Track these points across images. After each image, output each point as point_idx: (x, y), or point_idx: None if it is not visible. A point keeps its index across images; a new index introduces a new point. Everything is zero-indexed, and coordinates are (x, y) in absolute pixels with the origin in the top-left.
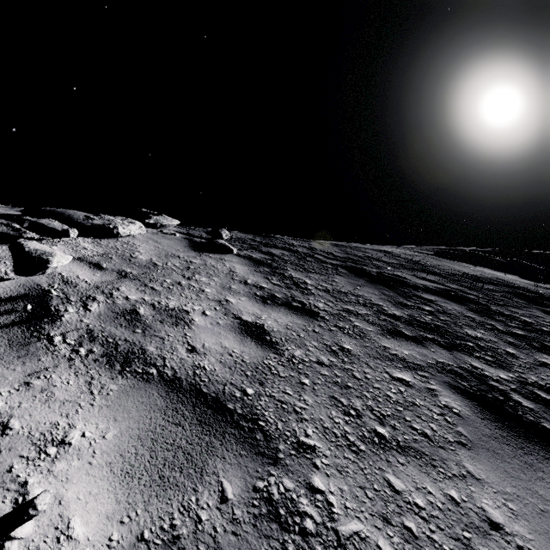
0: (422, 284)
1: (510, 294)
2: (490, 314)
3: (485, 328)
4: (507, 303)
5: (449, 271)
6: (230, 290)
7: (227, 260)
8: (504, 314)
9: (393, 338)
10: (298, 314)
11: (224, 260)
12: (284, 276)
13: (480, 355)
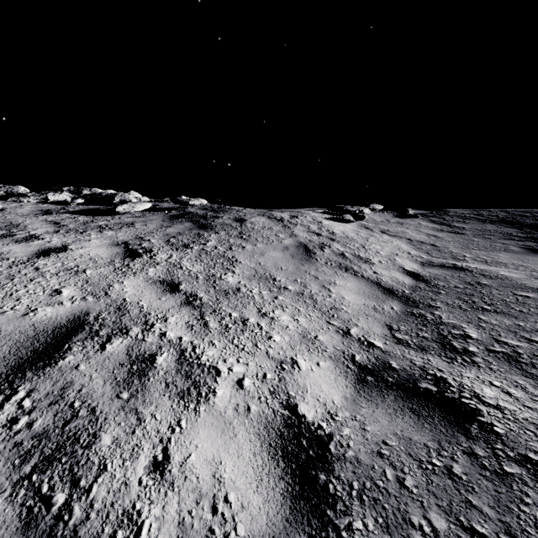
0: None
1: None
2: None
3: None
4: None
5: None
6: (420, 228)
7: (416, 221)
8: None
9: (504, 240)
10: (454, 234)
11: (414, 221)
12: (450, 225)
13: None
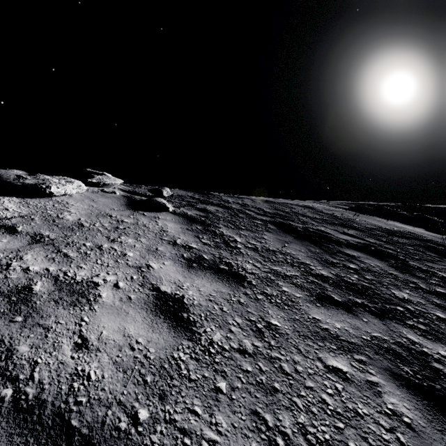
0: (344, 239)
1: (422, 247)
2: (410, 271)
3: (410, 287)
4: (422, 257)
5: (366, 225)
6: (156, 252)
7: (161, 219)
8: (422, 269)
9: (322, 305)
10: (224, 280)
11: (158, 219)
12: (215, 234)
13: (413, 323)
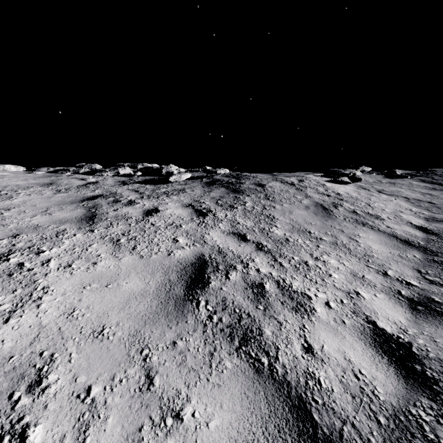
0: None
1: None
2: None
3: None
4: None
5: None
6: (413, 187)
7: (406, 180)
8: None
9: None
10: None
11: (405, 180)
12: (441, 184)
13: None
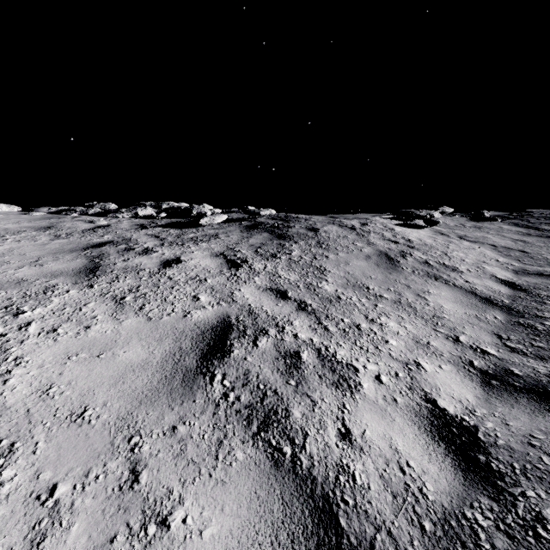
0: None
1: None
2: None
3: None
4: None
5: None
6: (503, 232)
7: (495, 224)
8: None
9: None
10: (545, 238)
11: (493, 224)
12: (537, 228)
13: None
